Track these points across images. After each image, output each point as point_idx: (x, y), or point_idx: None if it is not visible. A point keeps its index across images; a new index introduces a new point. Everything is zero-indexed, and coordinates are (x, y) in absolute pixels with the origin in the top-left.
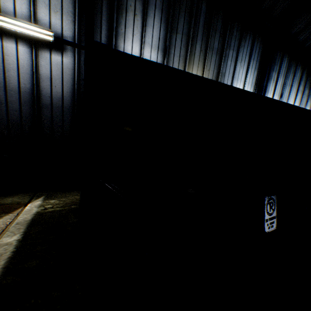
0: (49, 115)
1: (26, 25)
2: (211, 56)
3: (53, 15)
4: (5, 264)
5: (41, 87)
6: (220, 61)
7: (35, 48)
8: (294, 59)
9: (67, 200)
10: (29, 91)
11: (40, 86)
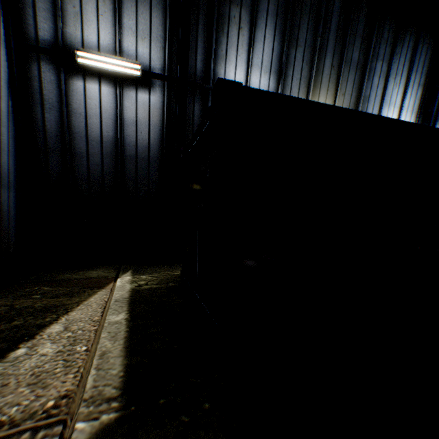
0: (133, 169)
1: (112, 59)
2: (348, 74)
3: (140, 43)
4: (124, 343)
5: (125, 135)
6: (362, 79)
7: (120, 87)
8: None
9: (161, 277)
10: (111, 140)
11: (124, 133)
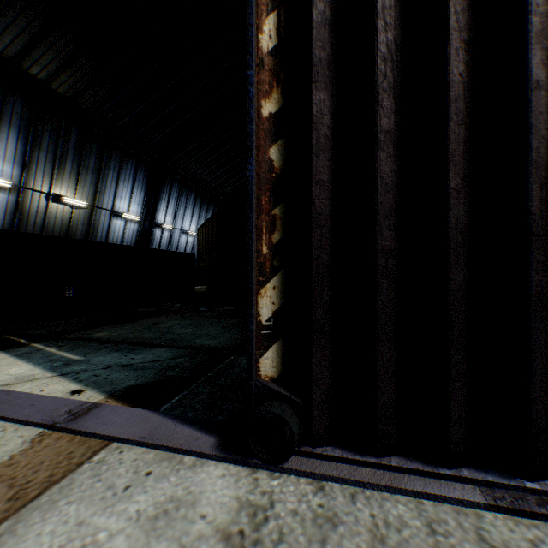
0: None
1: None
2: (87, 175)
3: None
4: None
5: None
6: (99, 180)
7: None
8: (187, 184)
9: None
10: None
11: None
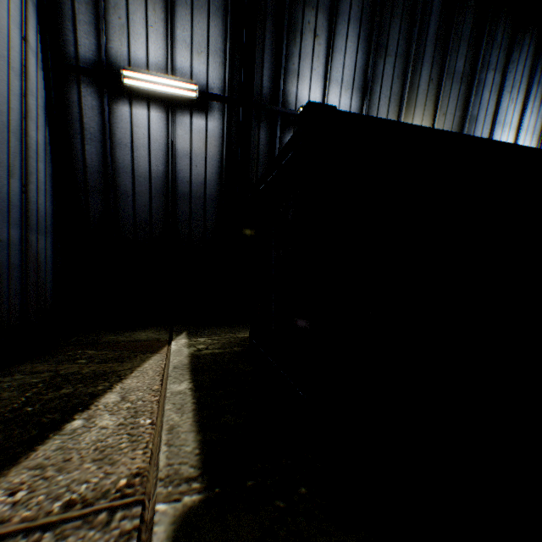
0: (187, 210)
1: (163, 79)
2: (450, 88)
3: (196, 58)
4: (194, 417)
5: (177, 169)
6: (468, 95)
7: (172, 112)
8: None
9: (222, 340)
10: (161, 176)
11: (176, 167)
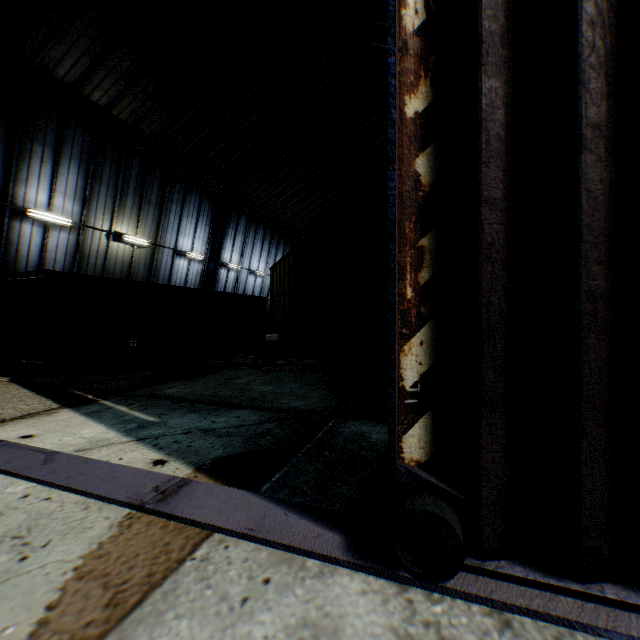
0: None
1: None
2: (149, 209)
3: None
4: None
5: None
6: (161, 215)
7: None
8: (255, 217)
9: None
10: None
11: None
